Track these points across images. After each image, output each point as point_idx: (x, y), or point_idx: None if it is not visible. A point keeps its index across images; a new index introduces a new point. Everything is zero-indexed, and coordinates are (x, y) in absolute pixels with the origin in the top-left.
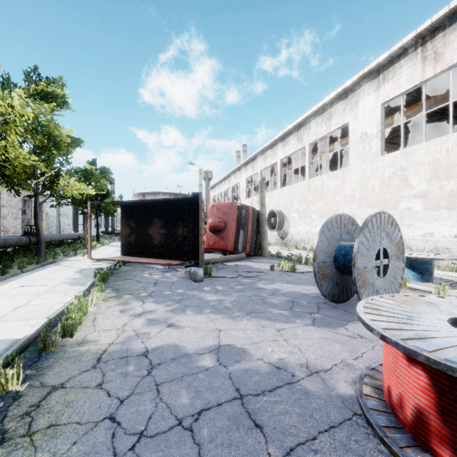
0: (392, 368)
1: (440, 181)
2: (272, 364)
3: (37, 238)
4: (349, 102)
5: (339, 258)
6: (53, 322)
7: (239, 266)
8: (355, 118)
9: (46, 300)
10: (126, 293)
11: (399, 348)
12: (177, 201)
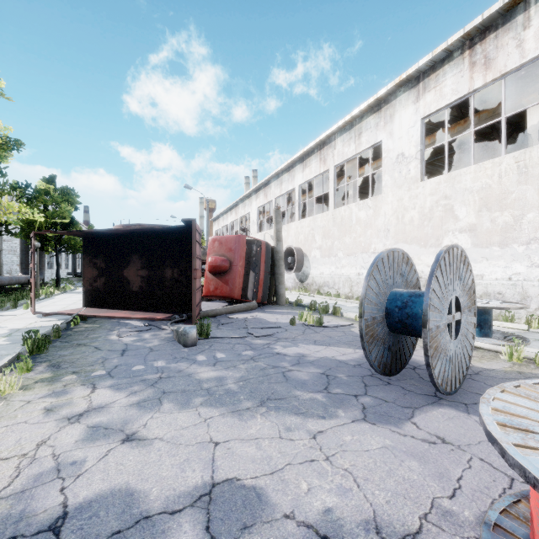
0: None
1: (492, 212)
2: (313, 529)
3: None
4: (383, 116)
5: (393, 311)
6: None
7: (249, 320)
8: (390, 136)
9: None
10: (70, 372)
11: None
12: (163, 231)
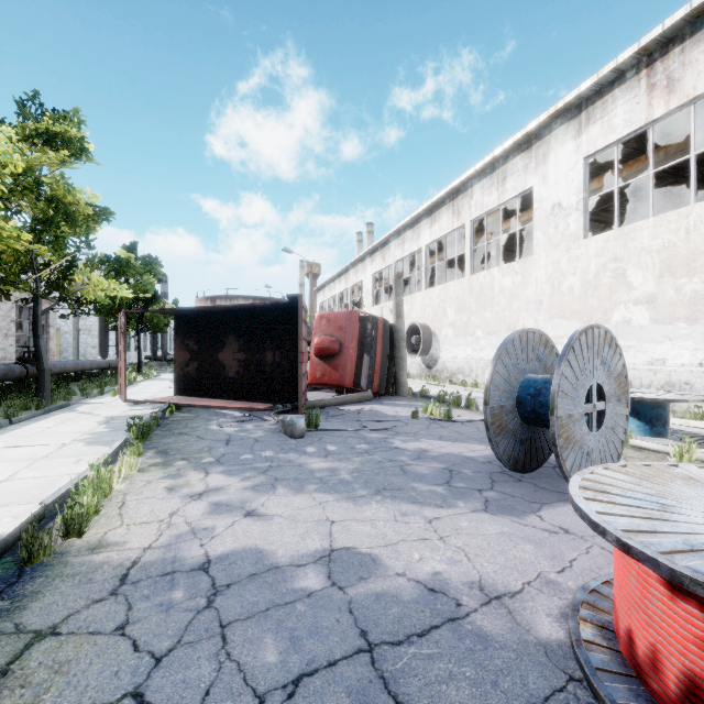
0: (636, 597)
1: (677, 279)
2: (421, 583)
3: (38, 367)
4: (534, 155)
5: (525, 400)
6: (51, 509)
7: (363, 412)
8: (542, 181)
9: (44, 470)
10: (179, 458)
11: (661, 571)
12: (264, 308)
